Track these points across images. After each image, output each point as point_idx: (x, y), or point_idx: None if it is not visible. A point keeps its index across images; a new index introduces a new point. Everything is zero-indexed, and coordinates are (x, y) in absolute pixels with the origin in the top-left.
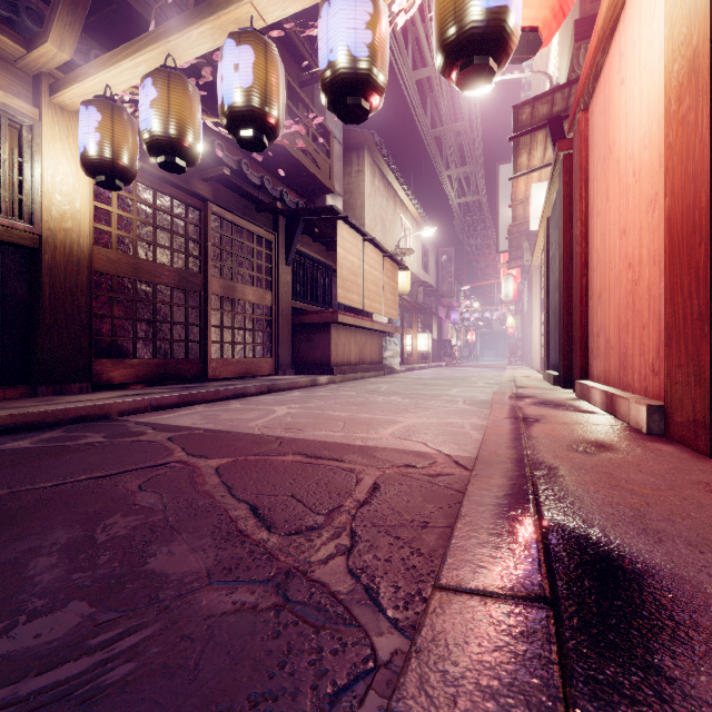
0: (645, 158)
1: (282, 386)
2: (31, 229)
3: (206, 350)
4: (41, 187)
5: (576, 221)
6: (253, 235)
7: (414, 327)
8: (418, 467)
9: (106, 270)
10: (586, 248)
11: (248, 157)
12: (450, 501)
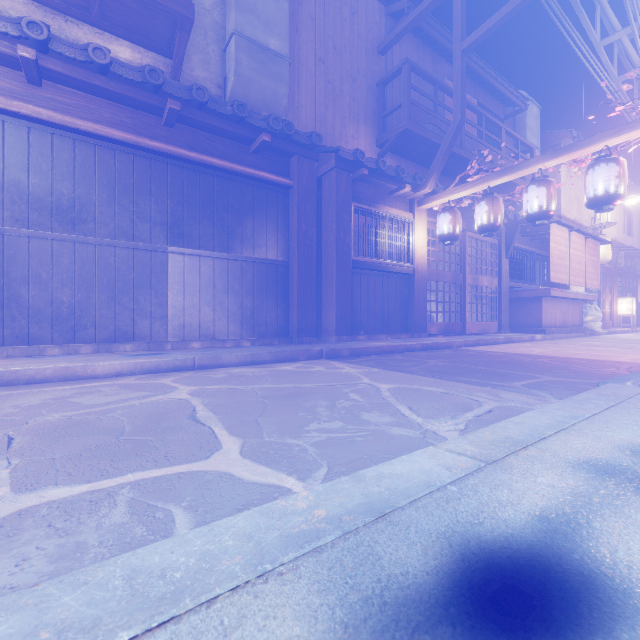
0: None
1: (514, 339)
2: (412, 266)
3: (464, 317)
4: (414, 247)
5: None
6: (486, 243)
7: (612, 292)
8: None
9: (428, 279)
10: None
11: None
12: None
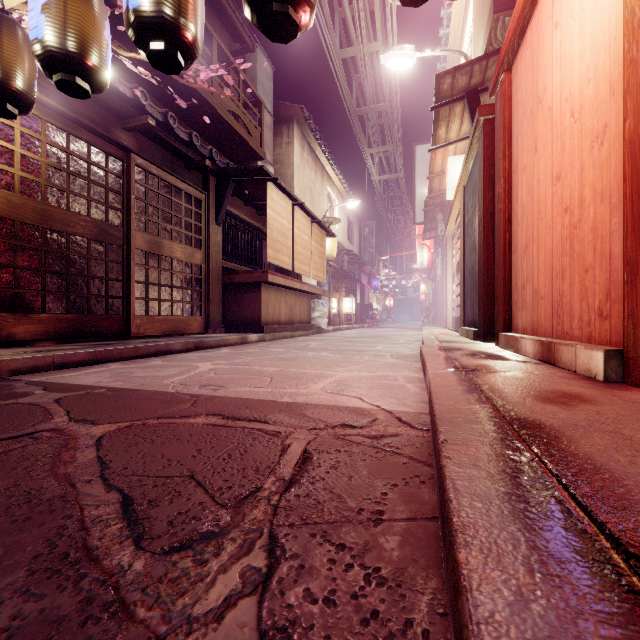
0: (589, 92)
1: (210, 343)
2: None
3: (129, 307)
4: None
5: (499, 180)
6: (181, 192)
7: (340, 291)
8: (357, 427)
9: (6, 215)
10: (509, 204)
11: (178, 117)
12: (404, 473)
